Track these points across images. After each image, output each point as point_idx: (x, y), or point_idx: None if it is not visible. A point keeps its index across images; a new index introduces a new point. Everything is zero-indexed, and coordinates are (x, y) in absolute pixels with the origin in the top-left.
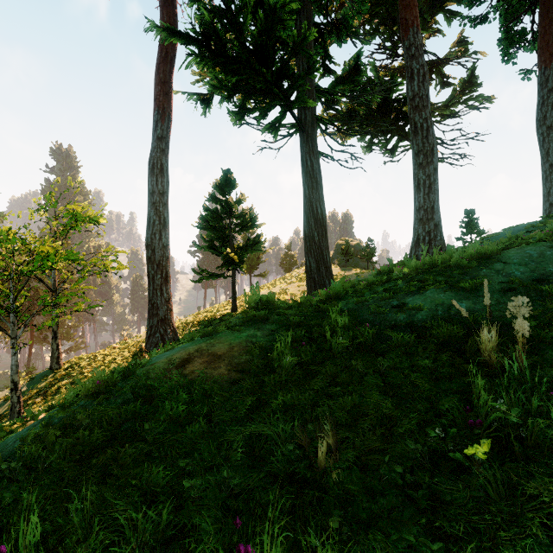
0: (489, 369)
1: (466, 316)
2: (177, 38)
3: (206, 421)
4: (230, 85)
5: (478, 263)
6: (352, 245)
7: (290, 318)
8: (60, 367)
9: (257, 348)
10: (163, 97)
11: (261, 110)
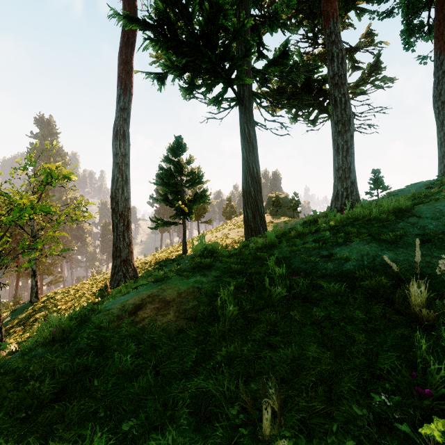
0: (420, 321)
1: (390, 266)
2: (136, 24)
3: (154, 373)
4: (180, 64)
5: (394, 216)
6: (280, 198)
7: (232, 265)
8: (38, 300)
9: (202, 294)
10: (125, 75)
11: (207, 86)
